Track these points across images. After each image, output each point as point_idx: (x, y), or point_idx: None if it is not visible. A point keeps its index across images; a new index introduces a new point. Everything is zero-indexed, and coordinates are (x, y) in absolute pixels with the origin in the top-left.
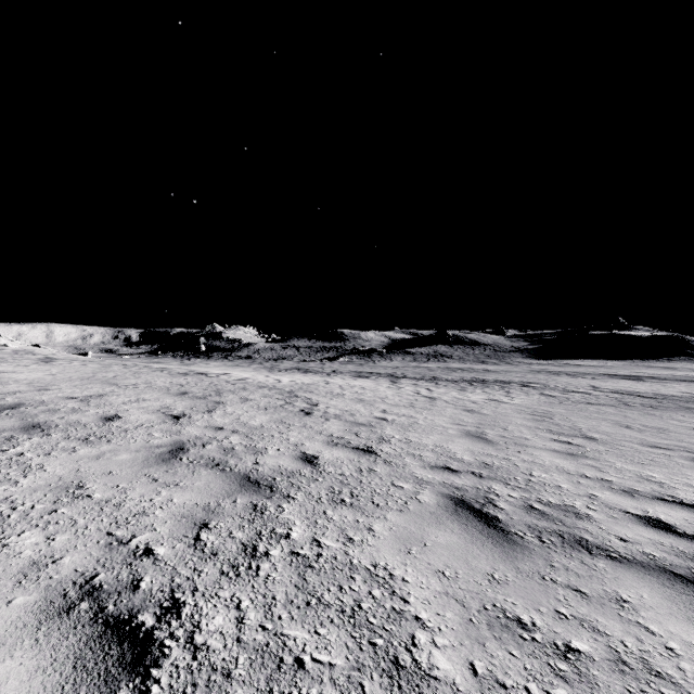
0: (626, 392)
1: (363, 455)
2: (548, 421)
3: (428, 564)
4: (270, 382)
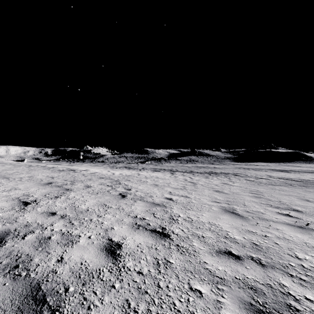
0: (285, 178)
1: (159, 240)
2: (263, 197)
3: None
4: (108, 174)
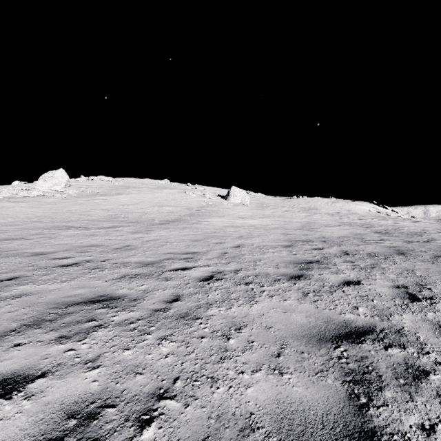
0: None
1: None
2: None
3: None
4: None
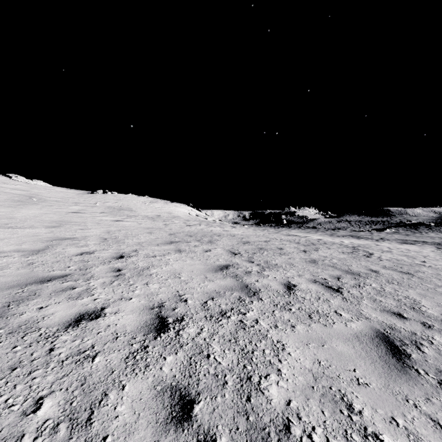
0: None
1: (405, 274)
2: None
3: (433, 301)
4: (337, 241)
